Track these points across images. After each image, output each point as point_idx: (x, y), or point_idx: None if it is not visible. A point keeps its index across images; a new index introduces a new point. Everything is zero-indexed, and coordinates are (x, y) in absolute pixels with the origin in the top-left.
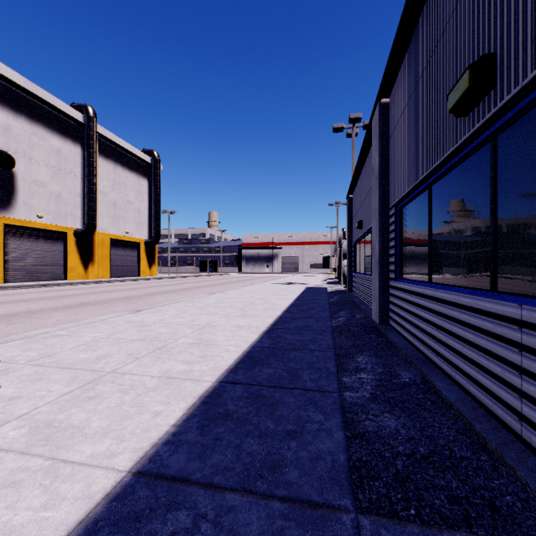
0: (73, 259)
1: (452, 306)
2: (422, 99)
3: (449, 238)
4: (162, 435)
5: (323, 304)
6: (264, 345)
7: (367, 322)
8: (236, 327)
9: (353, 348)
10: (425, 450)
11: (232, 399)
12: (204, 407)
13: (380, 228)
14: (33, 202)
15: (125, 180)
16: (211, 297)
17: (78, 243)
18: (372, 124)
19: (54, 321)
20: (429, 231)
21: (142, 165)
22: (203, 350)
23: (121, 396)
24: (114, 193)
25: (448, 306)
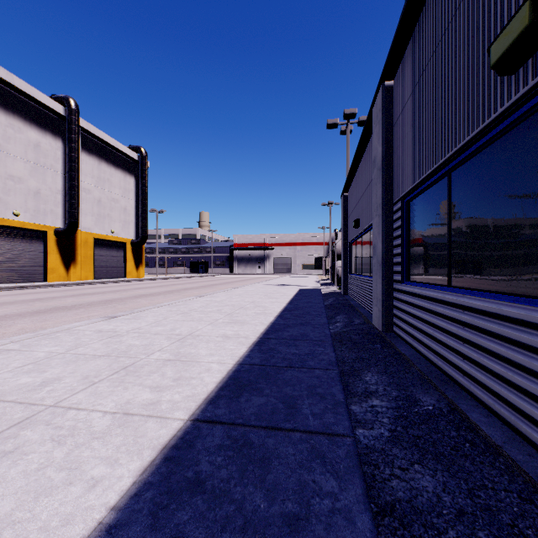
0: (53, 259)
1: (488, 317)
2: (440, 70)
3: (478, 232)
4: (90, 533)
5: (319, 308)
6: (253, 361)
7: (368, 328)
8: (222, 336)
9: (358, 363)
10: (488, 537)
11: (207, 452)
12: (166, 468)
13: (384, 224)
14: (9, 198)
15: (110, 177)
16: (198, 301)
17: (59, 242)
18: (373, 111)
19: (16, 329)
20: (448, 226)
21: (129, 162)
22: (178, 370)
23: (50, 449)
24: (98, 191)
25: (481, 316)
